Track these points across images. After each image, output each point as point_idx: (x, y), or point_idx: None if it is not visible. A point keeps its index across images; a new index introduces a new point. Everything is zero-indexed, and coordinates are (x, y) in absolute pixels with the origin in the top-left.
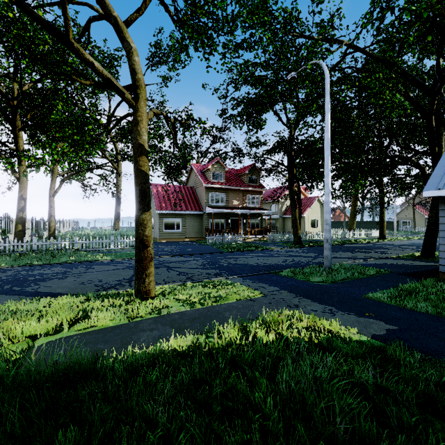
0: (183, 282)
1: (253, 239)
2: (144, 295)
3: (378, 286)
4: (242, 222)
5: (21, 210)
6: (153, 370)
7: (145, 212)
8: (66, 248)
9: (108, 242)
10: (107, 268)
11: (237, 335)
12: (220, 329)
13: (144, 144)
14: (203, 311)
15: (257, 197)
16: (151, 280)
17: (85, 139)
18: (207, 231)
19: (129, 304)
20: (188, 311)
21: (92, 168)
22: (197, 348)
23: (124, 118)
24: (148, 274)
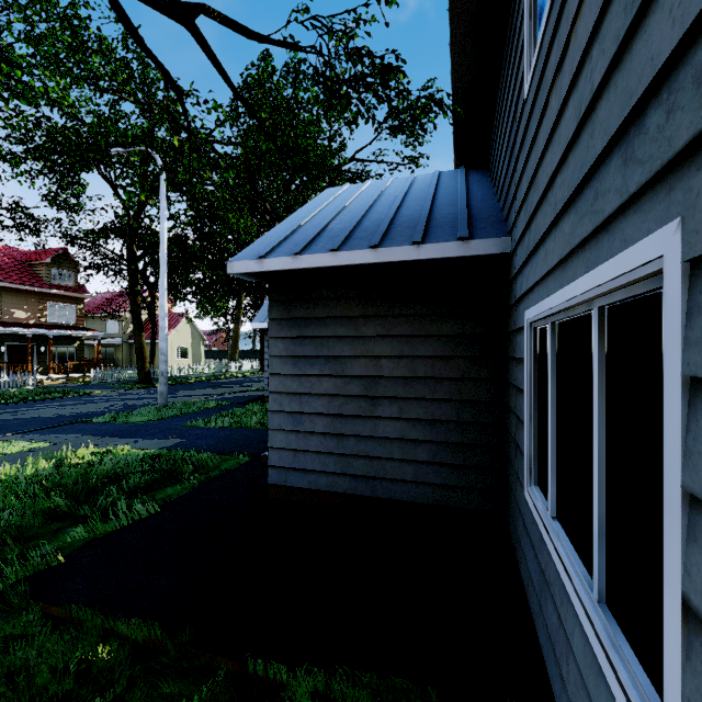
0: None
1: (62, 381)
2: None
3: (206, 416)
4: (36, 352)
5: None
6: None
7: None
8: None
9: None
10: None
11: None
12: None
13: None
14: None
15: (72, 307)
16: None
17: None
18: None
19: None
20: None
21: None
22: None
23: None
24: None
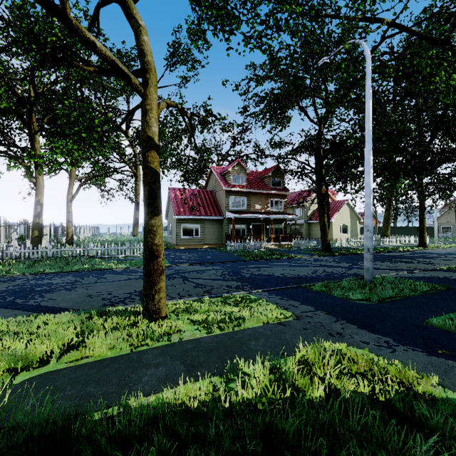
0: (200, 297)
1: (277, 246)
2: (154, 315)
3: (439, 308)
4: (264, 228)
5: (38, 215)
6: (149, 446)
7: (155, 216)
8: (81, 255)
9: (123, 249)
10: (119, 277)
11: (269, 386)
12: (245, 371)
13: (154, 137)
14: (222, 339)
15: (281, 200)
16: (161, 297)
17: (91, 136)
18: (227, 237)
19: (134, 327)
20: (204, 338)
21: (109, 172)
22: (213, 399)
23: (134, 111)
24: (158, 289)
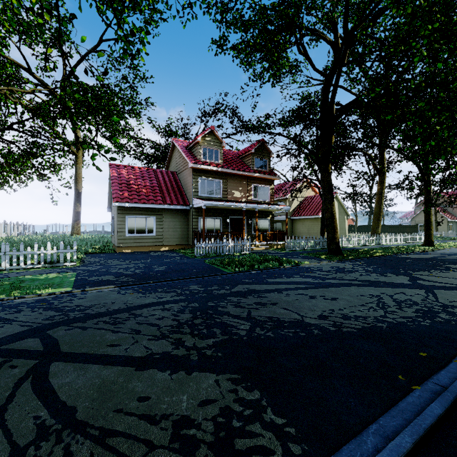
0: None
1: (264, 247)
2: None
3: None
4: (246, 223)
5: None
6: None
7: None
8: None
9: None
10: None
11: None
12: None
13: None
14: None
15: (266, 187)
16: None
17: None
18: (195, 235)
19: None
20: None
21: None
22: None
23: None
24: None
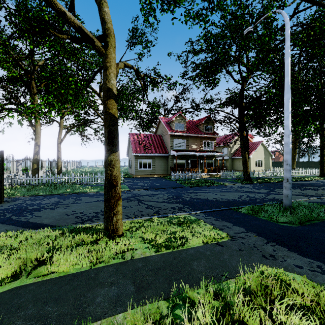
0: (151, 217)
1: (208, 176)
2: (112, 233)
3: None
4: (199, 162)
5: (36, 153)
6: None
7: (113, 153)
8: (66, 182)
9: (96, 177)
10: (91, 199)
11: (216, 323)
12: (190, 297)
13: (113, 88)
14: (168, 258)
15: (211, 142)
16: (118, 218)
17: (67, 91)
18: (171, 169)
19: (95, 245)
20: (152, 256)
21: (87, 122)
22: None
23: (99, 71)
24: (115, 212)
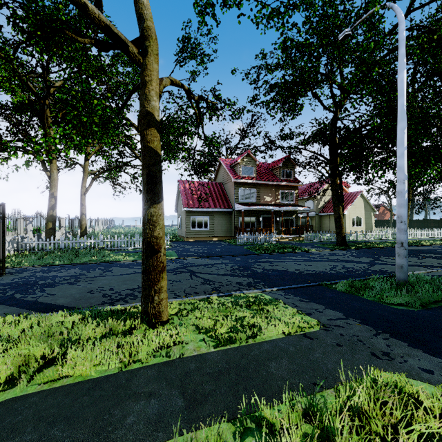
0: (208, 296)
1: (287, 239)
2: (153, 319)
3: None
4: (275, 220)
5: (52, 208)
6: None
7: (154, 204)
8: (92, 247)
9: (133, 241)
10: (125, 271)
11: None
12: (268, 419)
13: (154, 113)
14: (234, 357)
15: (292, 192)
16: (162, 298)
17: (91, 119)
18: (236, 229)
19: (127, 336)
20: (210, 353)
21: (120, 166)
22: None
23: (136, 90)
24: (158, 289)
